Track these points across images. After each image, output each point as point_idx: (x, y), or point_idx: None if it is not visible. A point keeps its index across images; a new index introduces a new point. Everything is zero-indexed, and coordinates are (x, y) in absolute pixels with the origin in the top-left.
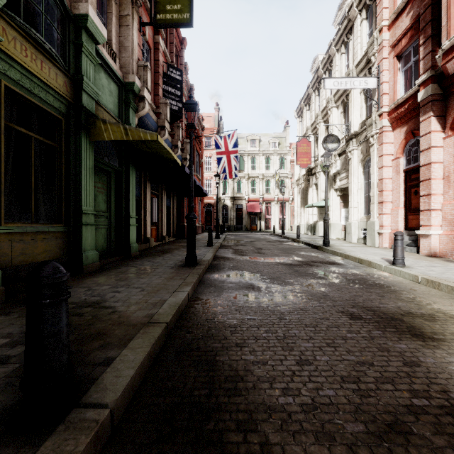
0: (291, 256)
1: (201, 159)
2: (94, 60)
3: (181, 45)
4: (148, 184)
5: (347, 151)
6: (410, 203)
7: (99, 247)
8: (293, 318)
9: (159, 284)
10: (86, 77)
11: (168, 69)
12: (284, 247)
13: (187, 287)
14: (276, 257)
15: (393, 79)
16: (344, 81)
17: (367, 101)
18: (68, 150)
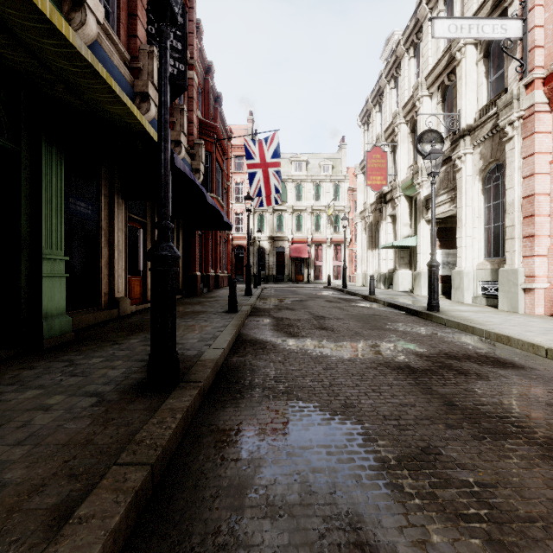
0: (391, 337)
1: (226, 181)
2: None
3: None
4: (118, 201)
5: (454, 157)
6: None
7: None
8: None
9: None
10: None
11: None
12: (359, 312)
13: None
14: (362, 342)
15: None
16: (466, 25)
17: (490, 75)
18: None
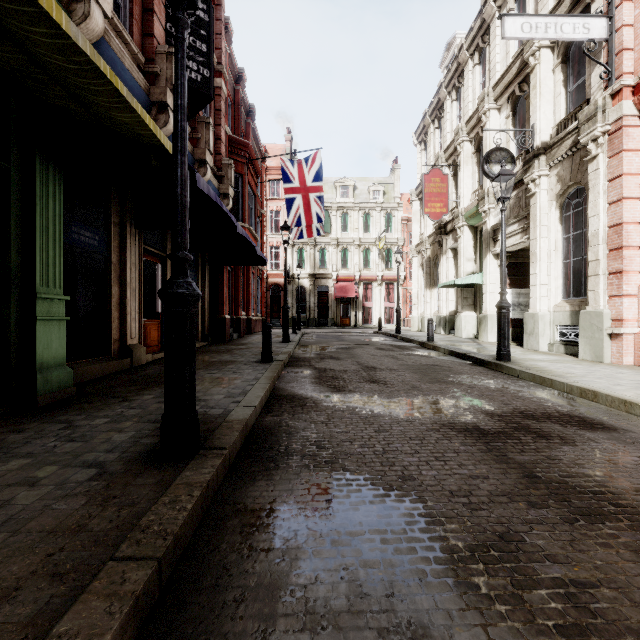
0: (454, 392)
1: (260, 208)
2: None
3: None
4: (131, 230)
5: (527, 180)
6: None
7: None
8: None
9: None
10: None
11: None
12: (416, 362)
13: None
14: (421, 398)
15: None
16: (542, 24)
17: (569, 84)
18: None
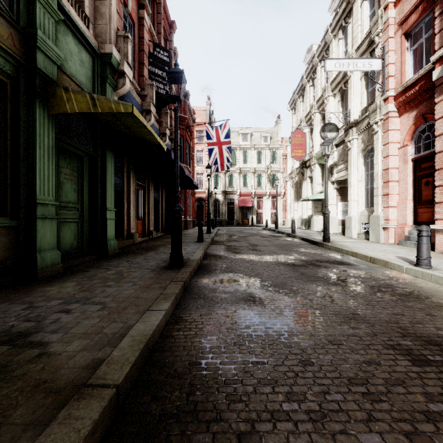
0: (292, 254)
1: (192, 151)
2: (55, 15)
3: (171, 28)
4: (132, 174)
5: (346, 141)
6: (420, 195)
7: (67, 244)
8: (323, 363)
9: (129, 297)
10: (41, 32)
11: (154, 48)
12: (280, 243)
13: (165, 303)
14: (274, 256)
15: (400, 60)
16: (346, 63)
17: (368, 87)
18: (17, 122)
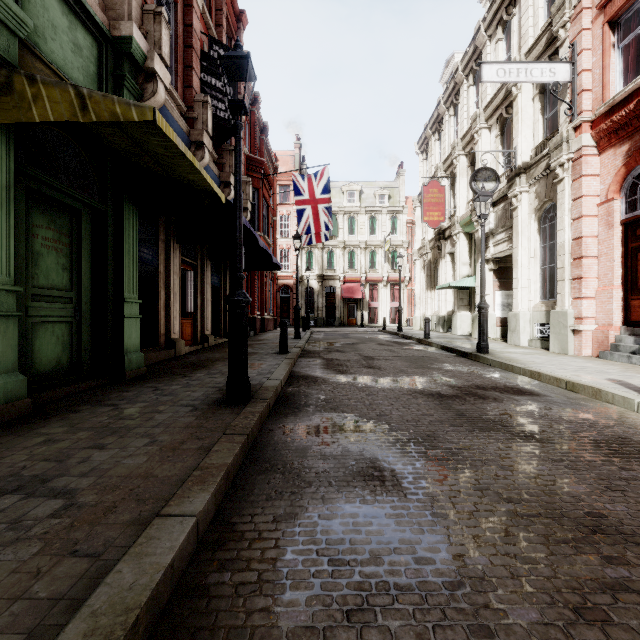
0: (432, 374)
1: (272, 215)
2: None
3: (238, 22)
4: (174, 245)
5: (510, 195)
6: (635, 278)
7: (49, 362)
8: None
9: (131, 477)
10: None
11: (211, 46)
12: (410, 354)
13: (200, 494)
14: (405, 377)
15: (601, 64)
16: (515, 69)
17: (546, 112)
18: None
